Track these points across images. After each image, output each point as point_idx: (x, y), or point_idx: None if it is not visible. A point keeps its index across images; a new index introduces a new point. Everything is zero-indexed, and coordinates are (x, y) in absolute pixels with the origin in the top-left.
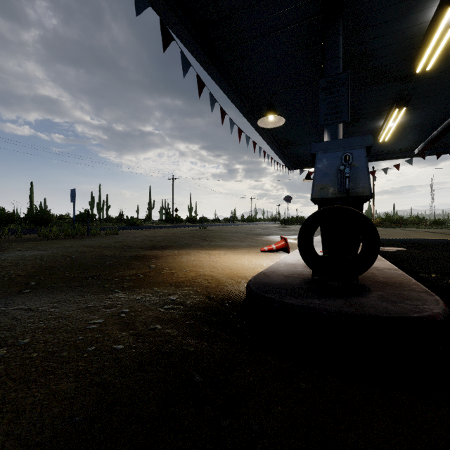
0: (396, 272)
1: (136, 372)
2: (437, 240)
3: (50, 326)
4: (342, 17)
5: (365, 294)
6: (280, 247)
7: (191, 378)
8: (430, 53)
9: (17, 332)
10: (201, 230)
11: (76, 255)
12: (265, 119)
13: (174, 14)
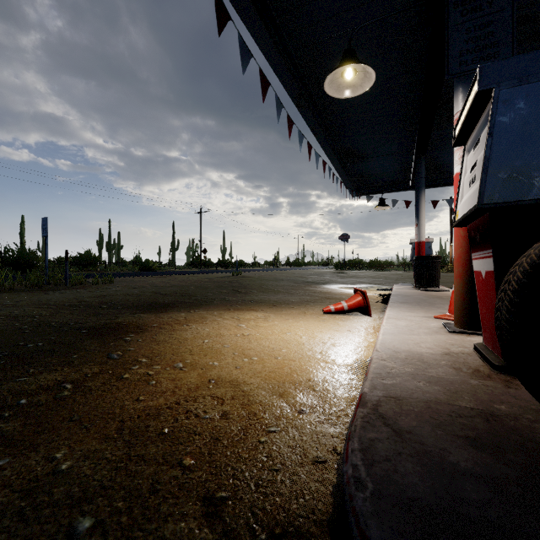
0: None
1: None
2: None
3: None
4: None
5: None
6: (354, 305)
7: None
8: None
9: None
10: (234, 276)
11: None
12: (337, 80)
13: None
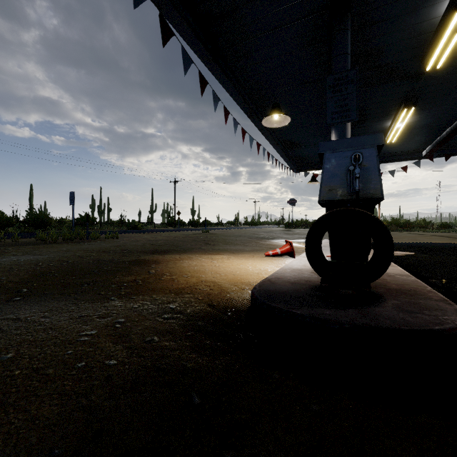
0: (408, 278)
1: (129, 392)
2: (446, 244)
3: (37, 338)
4: (351, 12)
5: (378, 303)
6: (285, 251)
7: (190, 400)
8: (441, 50)
9: (0, 346)
10: (204, 233)
11: (74, 260)
12: (270, 119)
13: (175, 8)
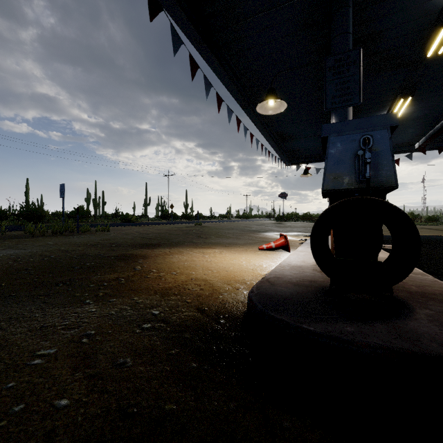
0: (425, 278)
1: None
2: (438, 237)
3: None
4: None
5: (408, 313)
6: (279, 245)
7: None
8: None
9: None
10: (196, 226)
11: (57, 255)
12: (264, 105)
13: None
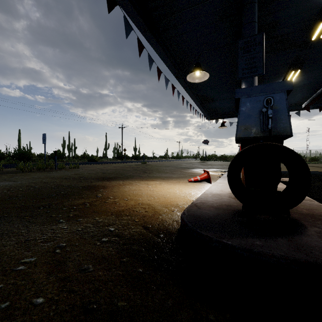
0: (313, 203)
1: None
2: (319, 172)
3: None
4: None
5: (302, 230)
6: (203, 178)
7: None
8: None
9: None
10: (142, 164)
11: (39, 185)
12: (192, 75)
13: None
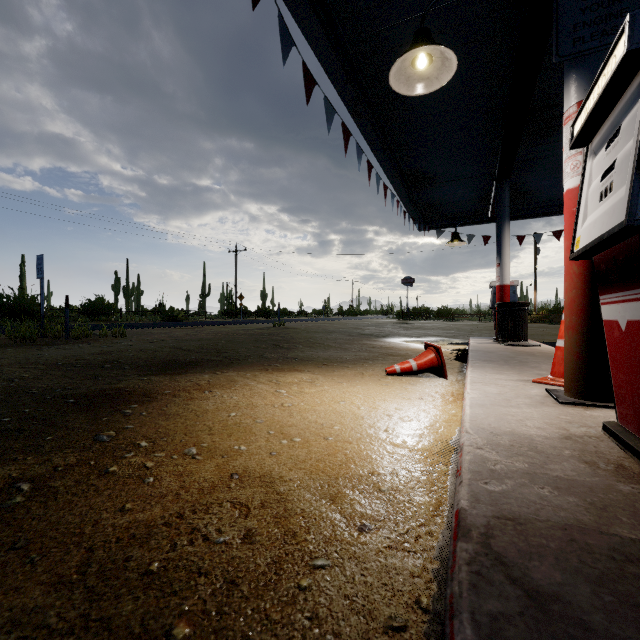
0: None
1: None
2: None
3: None
4: None
5: None
6: (426, 364)
7: None
8: None
9: None
10: (276, 328)
11: None
12: (407, 70)
13: None
